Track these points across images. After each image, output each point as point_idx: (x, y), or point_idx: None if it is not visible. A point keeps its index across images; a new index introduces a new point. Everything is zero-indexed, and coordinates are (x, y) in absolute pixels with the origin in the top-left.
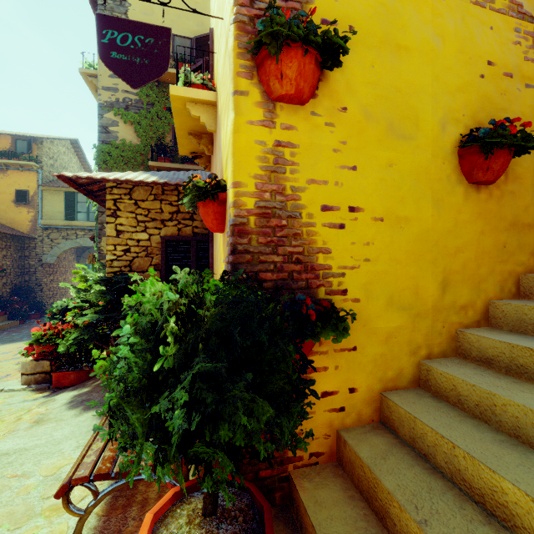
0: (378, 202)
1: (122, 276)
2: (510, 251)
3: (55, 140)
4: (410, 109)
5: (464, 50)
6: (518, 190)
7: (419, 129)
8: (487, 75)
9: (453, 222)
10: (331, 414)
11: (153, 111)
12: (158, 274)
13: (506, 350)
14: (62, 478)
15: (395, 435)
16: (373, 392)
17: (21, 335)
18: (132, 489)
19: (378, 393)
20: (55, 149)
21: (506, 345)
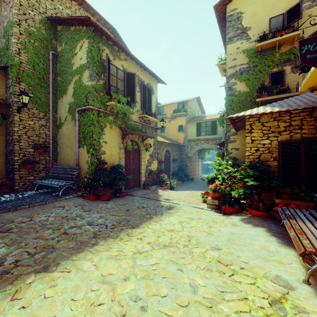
0: None
1: (259, 163)
2: None
3: (191, 100)
4: None
5: None
6: None
7: None
8: None
9: None
10: None
11: (256, 69)
12: (276, 162)
13: None
14: (271, 251)
15: None
16: None
17: (185, 187)
18: None
19: None
20: (191, 104)
21: None
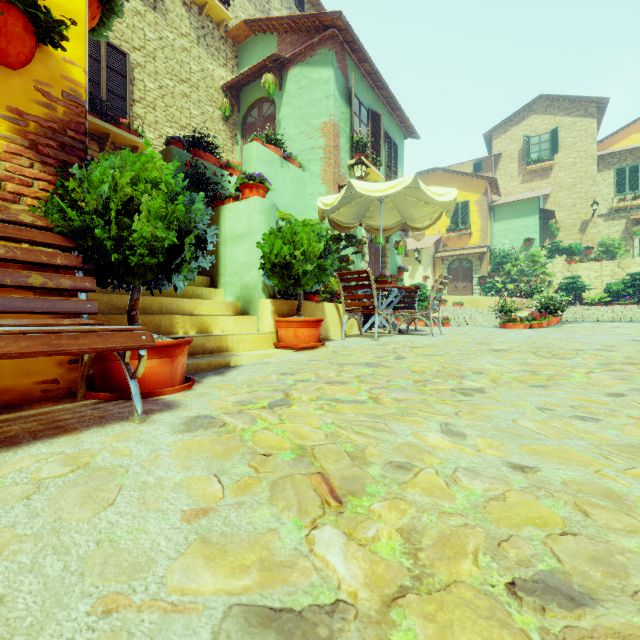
0: None
1: None
2: None
3: None
4: None
5: None
6: None
7: None
8: None
9: None
10: None
11: None
12: None
13: None
14: None
15: None
16: None
17: None
18: (15, 437)
19: None
20: None
21: None
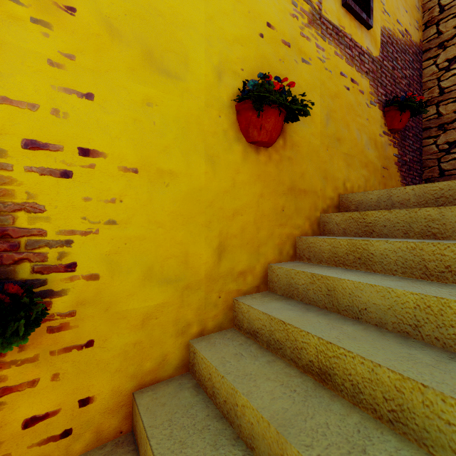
0: (130, 147)
1: None
2: (288, 215)
3: None
4: (177, 43)
5: (243, 0)
6: (295, 157)
7: (189, 70)
8: (267, 36)
9: (231, 182)
10: (45, 446)
11: None
12: None
13: (267, 323)
14: None
15: (138, 454)
16: (121, 395)
17: None
18: None
19: (130, 394)
20: None
21: (267, 317)
